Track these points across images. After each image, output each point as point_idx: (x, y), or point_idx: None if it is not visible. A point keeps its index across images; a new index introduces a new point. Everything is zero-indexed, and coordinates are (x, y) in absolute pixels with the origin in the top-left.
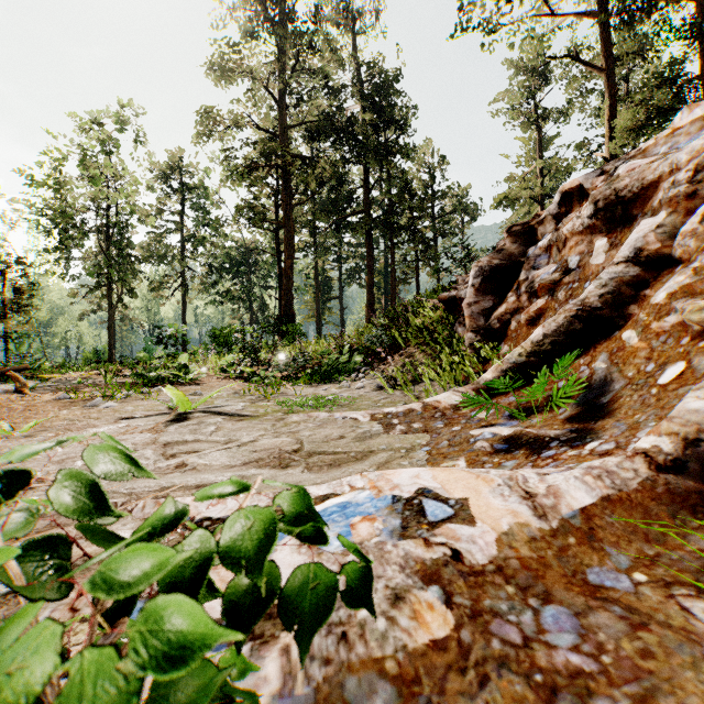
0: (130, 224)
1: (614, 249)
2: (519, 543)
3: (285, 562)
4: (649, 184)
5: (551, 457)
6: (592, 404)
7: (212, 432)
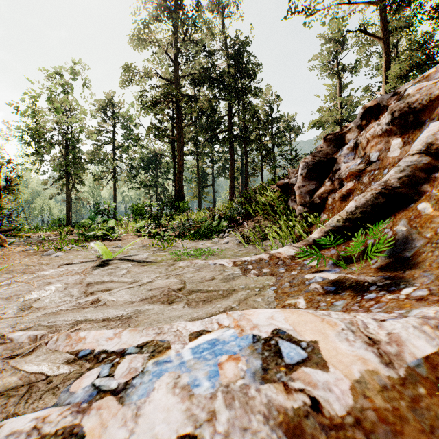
0: (80, 139)
1: (407, 145)
2: (372, 393)
3: (160, 404)
4: (435, 97)
5: (373, 299)
6: (398, 257)
7: (123, 275)
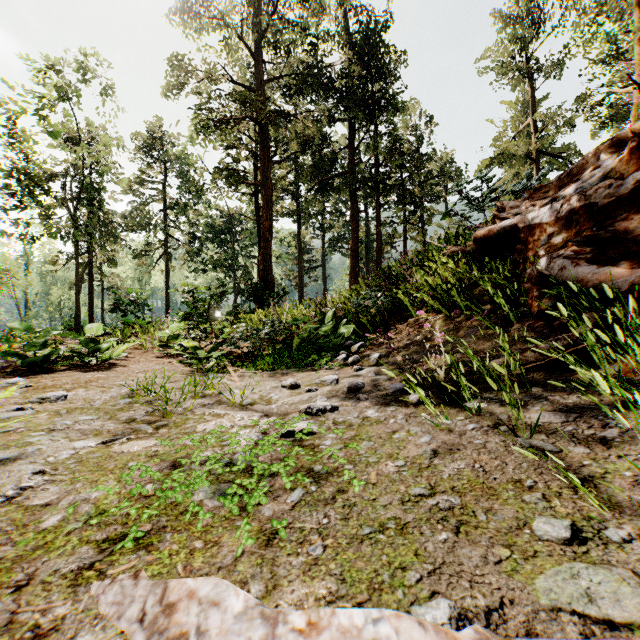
0: (103, 187)
1: None
2: None
3: None
4: None
5: None
6: None
7: None
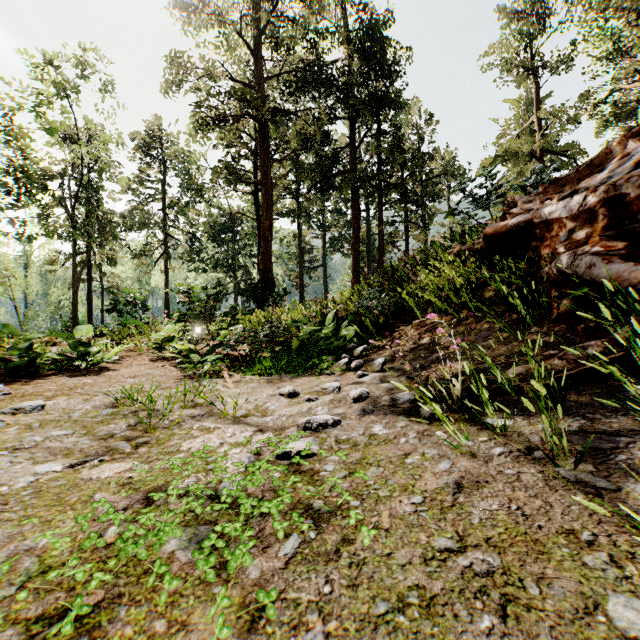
0: (101, 186)
1: None
2: None
3: None
4: None
5: None
6: None
7: None
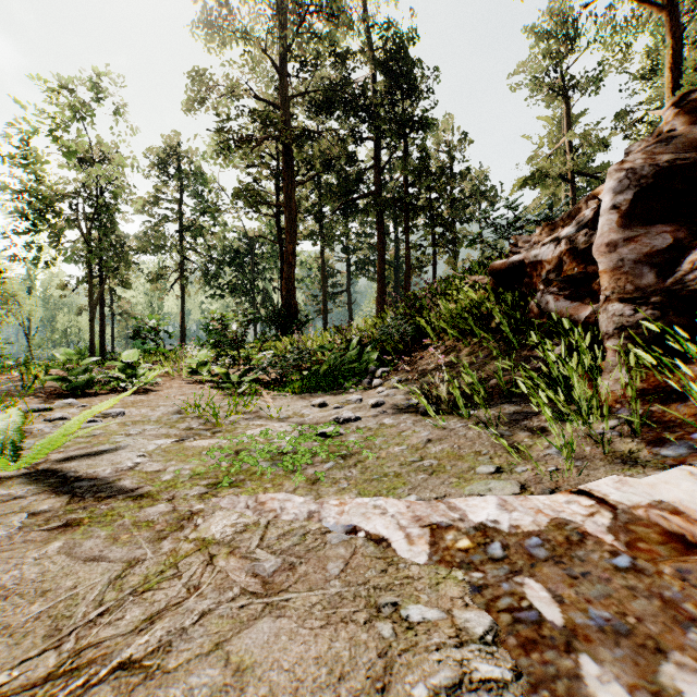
0: (117, 208)
1: None
2: None
3: None
4: None
5: None
6: None
7: None
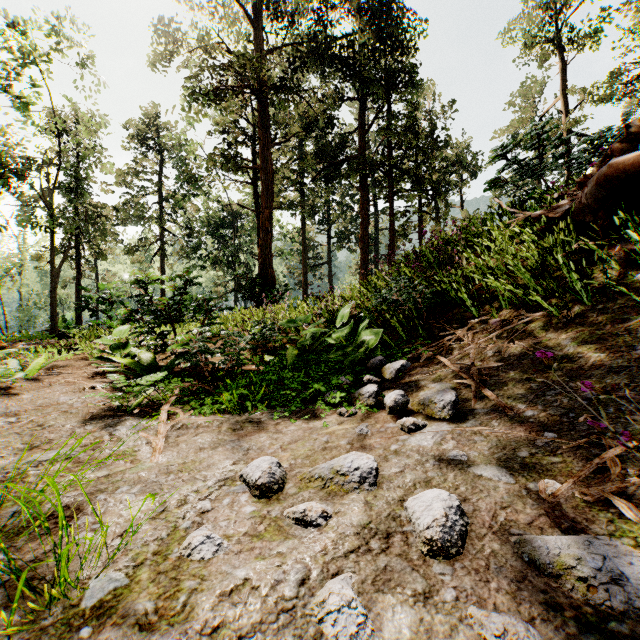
0: (86, 173)
1: None
2: None
3: None
4: None
5: None
6: None
7: None
